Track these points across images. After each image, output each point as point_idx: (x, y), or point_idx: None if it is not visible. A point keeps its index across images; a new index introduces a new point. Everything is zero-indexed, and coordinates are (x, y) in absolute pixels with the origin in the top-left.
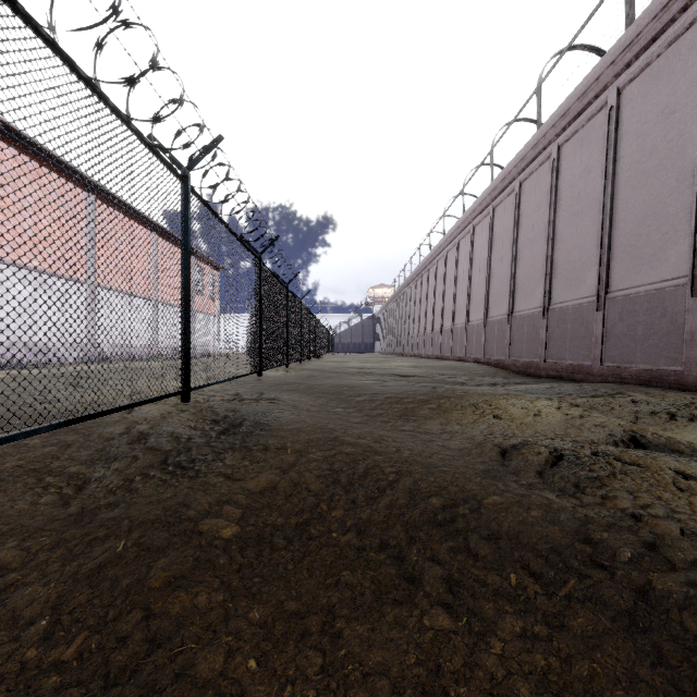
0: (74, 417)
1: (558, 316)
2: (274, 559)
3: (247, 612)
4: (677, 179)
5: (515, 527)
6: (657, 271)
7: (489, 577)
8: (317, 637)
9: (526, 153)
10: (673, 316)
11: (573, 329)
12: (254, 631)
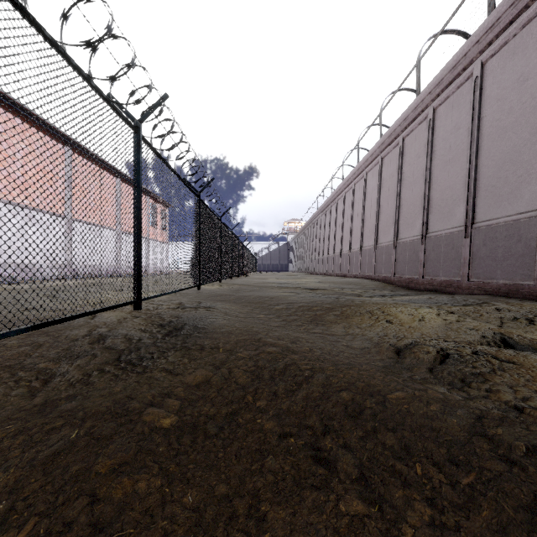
0: (40, 323)
1: (433, 242)
2: (207, 446)
3: (182, 497)
4: (530, 132)
5: (417, 419)
6: (513, 206)
7: (397, 466)
8: (244, 521)
9: (408, 114)
10: (527, 241)
11: (445, 252)
12: (187, 515)
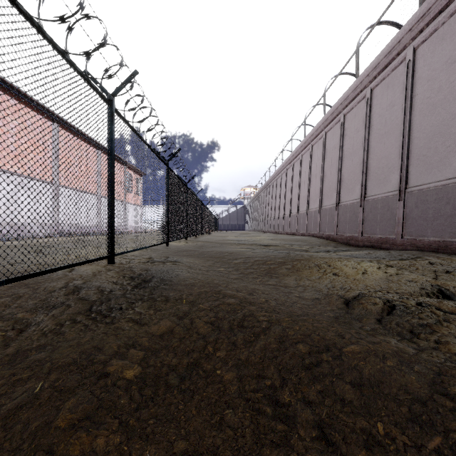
0: (15, 277)
1: (371, 205)
2: (168, 398)
3: (140, 455)
4: None
5: (375, 374)
6: (442, 173)
7: (358, 424)
8: None
9: (348, 94)
10: (455, 203)
11: (382, 213)
12: None
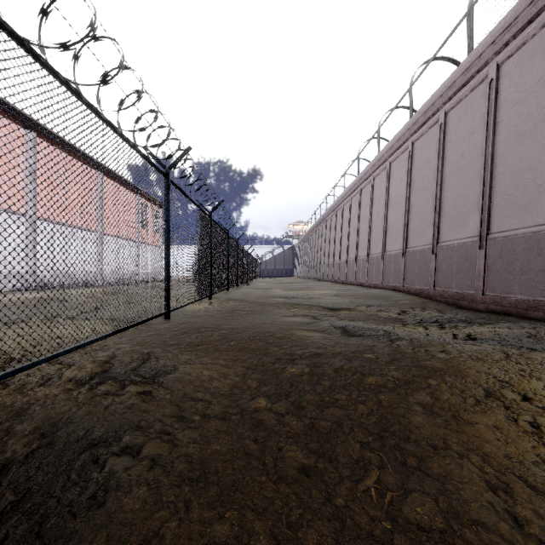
0: None
1: (501, 245)
2: None
3: None
4: None
5: None
6: None
7: None
8: None
9: (455, 79)
10: None
11: (525, 260)
12: None
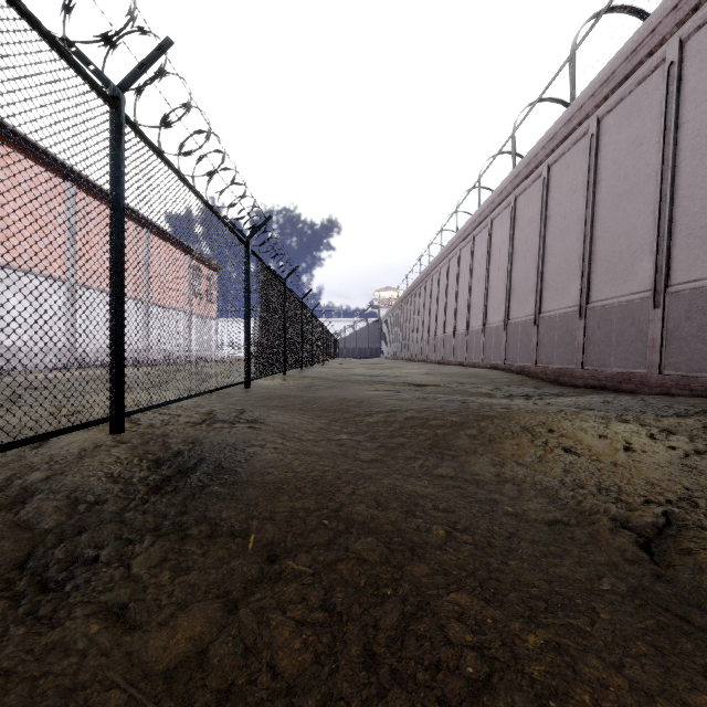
0: None
1: (599, 315)
2: None
3: None
4: None
5: None
6: None
7: None
8: None
9: (557, 130)
10: None
11: (620, 330)
12: None
